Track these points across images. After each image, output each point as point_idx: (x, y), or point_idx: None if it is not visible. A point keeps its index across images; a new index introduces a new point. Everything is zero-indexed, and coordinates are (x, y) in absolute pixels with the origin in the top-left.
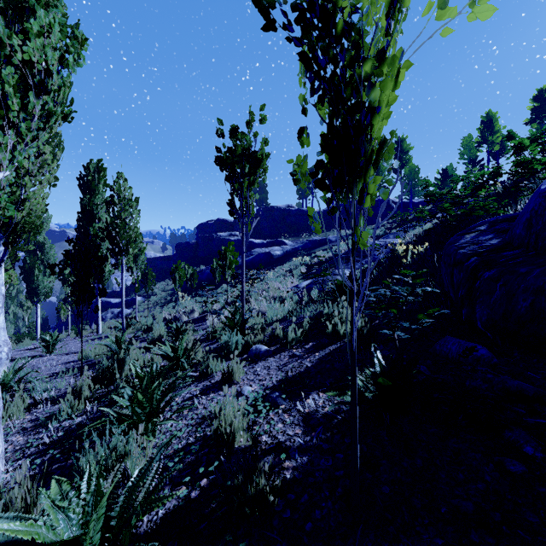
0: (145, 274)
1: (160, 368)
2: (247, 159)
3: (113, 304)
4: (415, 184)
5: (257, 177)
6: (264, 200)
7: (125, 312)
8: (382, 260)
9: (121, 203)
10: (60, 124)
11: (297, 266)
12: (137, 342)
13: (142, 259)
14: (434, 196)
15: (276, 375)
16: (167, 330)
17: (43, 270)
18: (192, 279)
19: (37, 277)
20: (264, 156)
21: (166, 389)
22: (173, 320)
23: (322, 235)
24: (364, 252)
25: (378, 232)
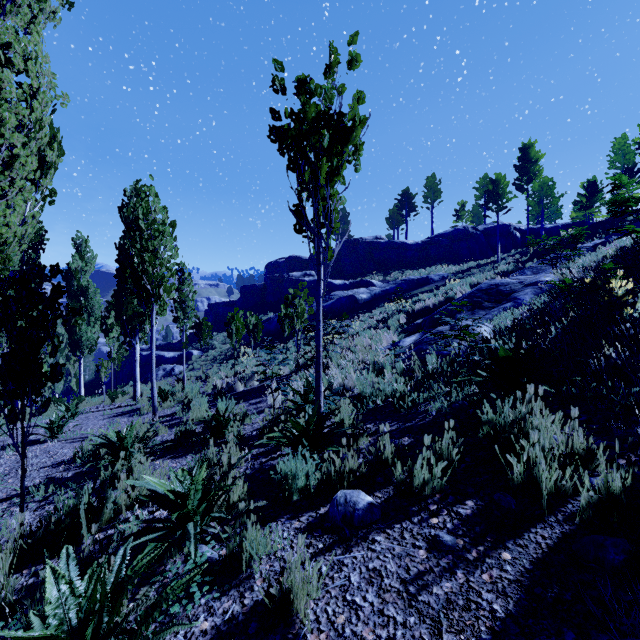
0: (199, 324)
1: (107, 594)
2: (327, 126)
3: (167, 359)
4: (547, 203)
5: (343, 160)
6: (345, 232)
7: (179, 370)
8: (535, 307)
9: (150, 229)
10: (53, 112)
11: (393, 314)
12: (165, 429)
13: (192, 306)
14: (629, 202)
15: (408, 634)
16: (213, 407)
17: (86, 319)
18: (255, 330)
19: (79, 327)
20: (358, 120)
21: (129, 637)
22: (226, 389)
23: (421, 273)
24: (498, 295)
25: (505, 267)
